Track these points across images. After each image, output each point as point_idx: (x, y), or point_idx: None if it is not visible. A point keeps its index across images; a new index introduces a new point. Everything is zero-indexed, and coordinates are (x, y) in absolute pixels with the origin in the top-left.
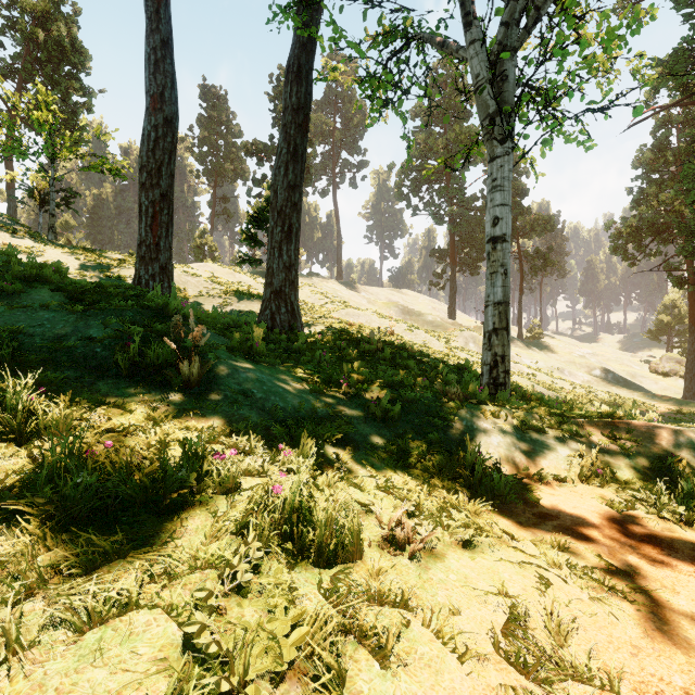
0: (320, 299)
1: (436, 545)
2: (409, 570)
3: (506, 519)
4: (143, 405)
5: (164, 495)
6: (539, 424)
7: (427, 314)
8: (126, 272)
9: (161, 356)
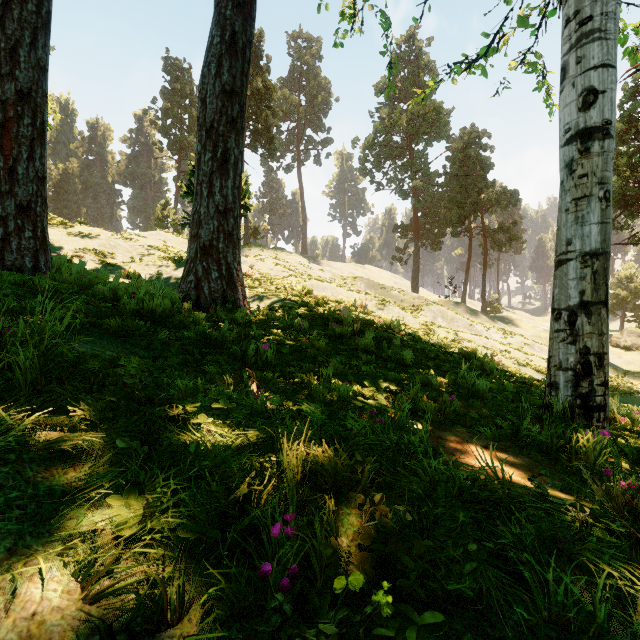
0: (283, 271)
1: None
2: None
3: None
4: None
5: None
6: None
7: (392, 288)
8: None
9: None
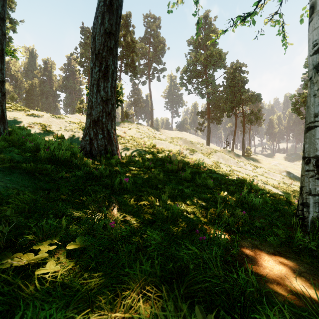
0: (141, 135)
1: None
2: None
3: None
4: None
5: None
6: None
7: (196, 143)
8: (7, 113)
9: None
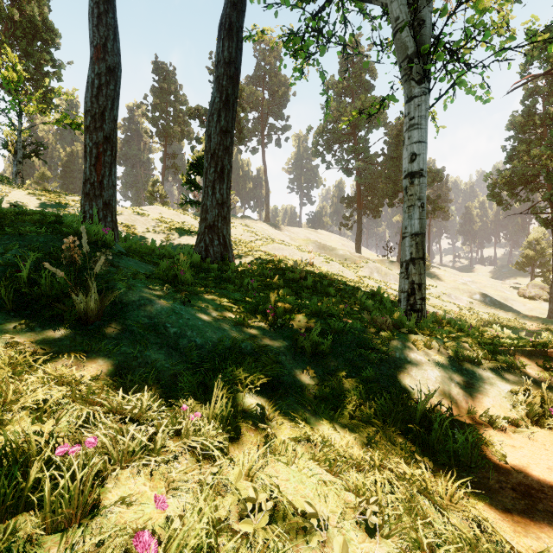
0: (251, 236)
1: None
2: None
3: (488, 505)
4: (15, 348)
5: None
6: (473, 355)
7: (338, 249)
8: None
9: (57, 285)
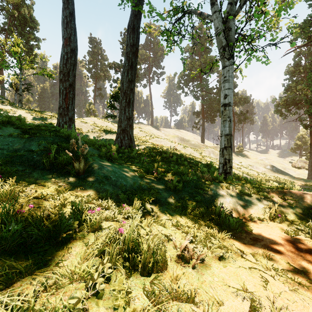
0: (143, 134)
1: (205, 259)
2: (193, 276)
3: (238, 242)
4: (55, 184)
5: (60, 234)
6: (248, 192)
7: (191, 140)
8: (54, 121)
9: (65, 159)
